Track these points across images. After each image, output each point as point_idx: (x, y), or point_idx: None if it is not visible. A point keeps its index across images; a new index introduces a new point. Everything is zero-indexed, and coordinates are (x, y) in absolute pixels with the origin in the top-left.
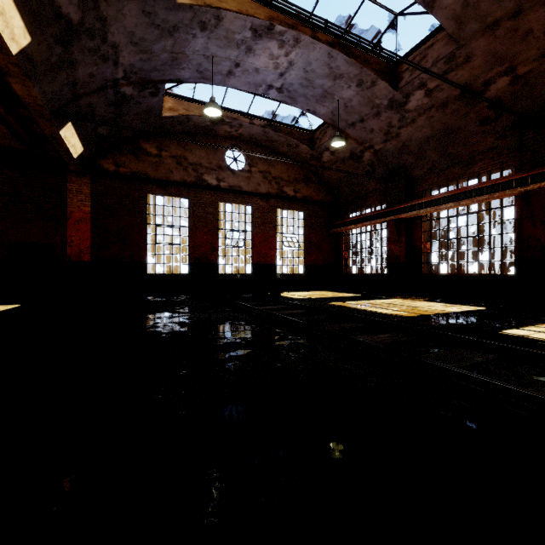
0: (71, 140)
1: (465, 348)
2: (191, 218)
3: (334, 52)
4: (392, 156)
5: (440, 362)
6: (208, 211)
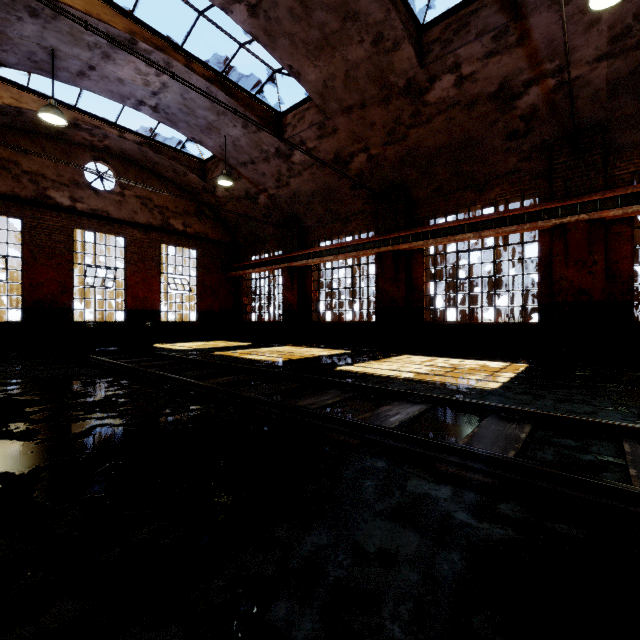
0: None
1: (284, 381)
2: (26, 246)
3: (213, 88)
4: (285, 203)
5: (250, 392)
6: (56, 239)
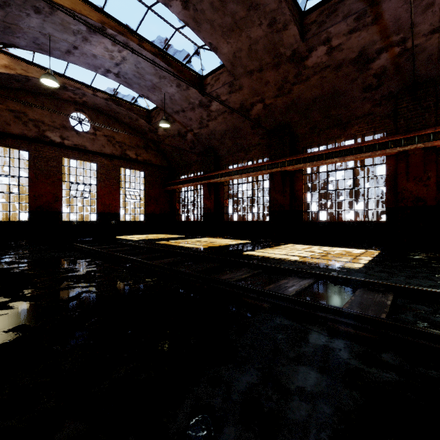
0: None
1: (208, 262)
2: (31, 169)
3: (157, 60)
4: (205, 139)
5: (186, 269)
6: (51, 165)
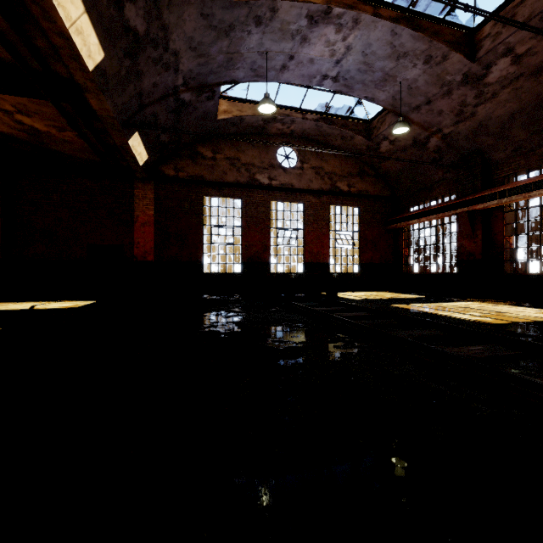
0: (137, 148)
1: None
2: (243, 218)
3: (398, 28)
4: (464, 139)
5: None
6: (260, 210)
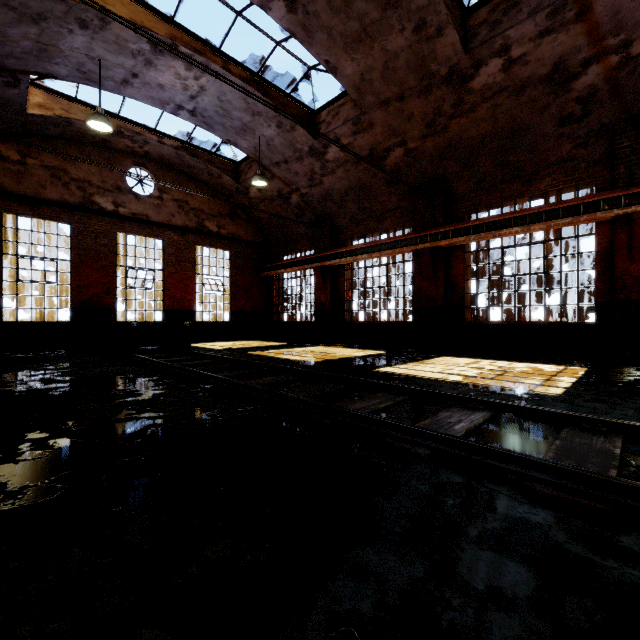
0: None
1: (327, 383)
2: (74, 250)
3: (249, 88)
4: (317, 202)
5: (296, 393)
6: (100, 242)
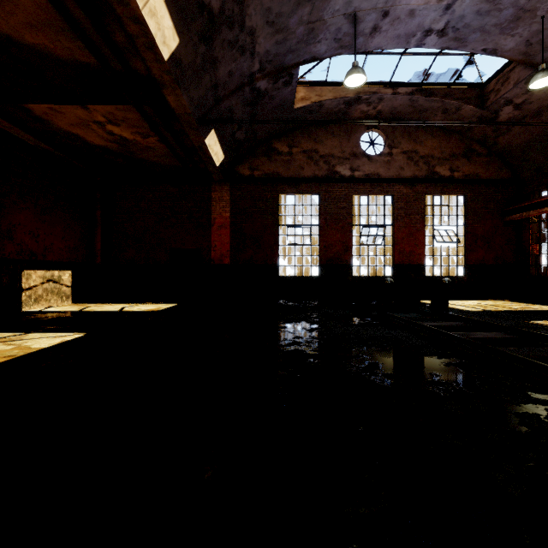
0: (214, 148)
1: None
2: (322, 215)
3: None
4: None
5: None
6: (340, 206)
